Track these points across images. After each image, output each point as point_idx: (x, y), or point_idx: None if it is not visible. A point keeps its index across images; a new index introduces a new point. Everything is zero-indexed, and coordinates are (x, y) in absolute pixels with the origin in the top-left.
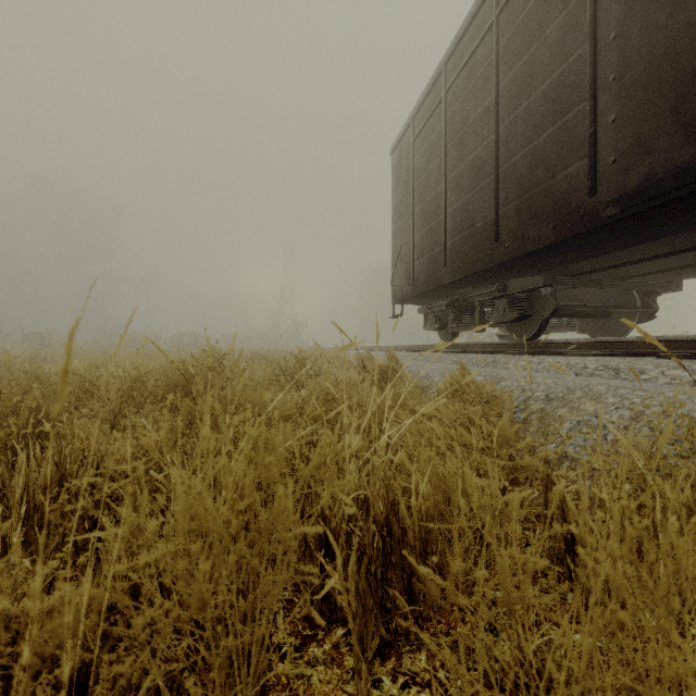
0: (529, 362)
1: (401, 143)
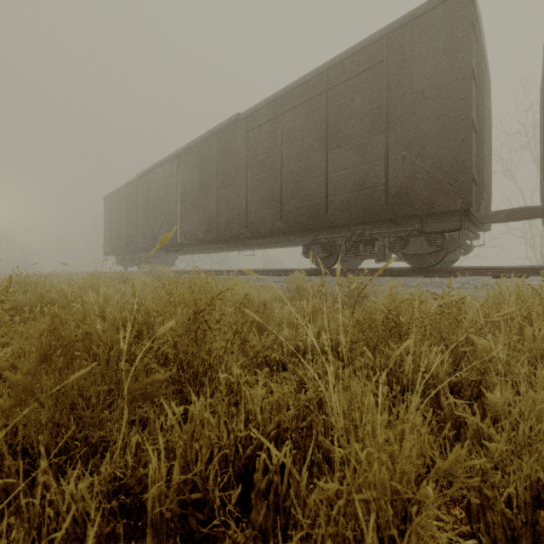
0: None
1: (107, 199)
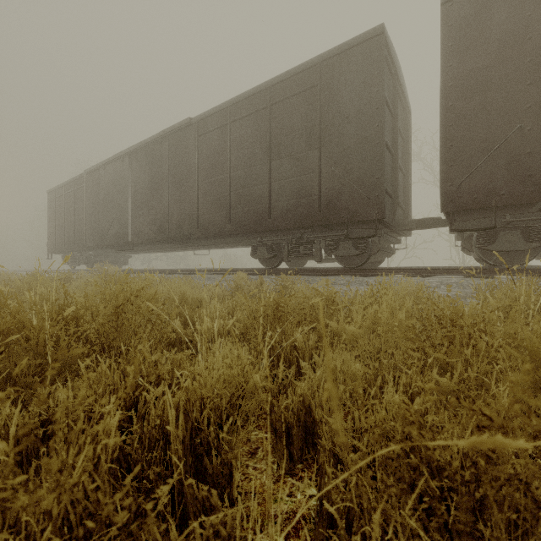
0: None
1: (52, 193)
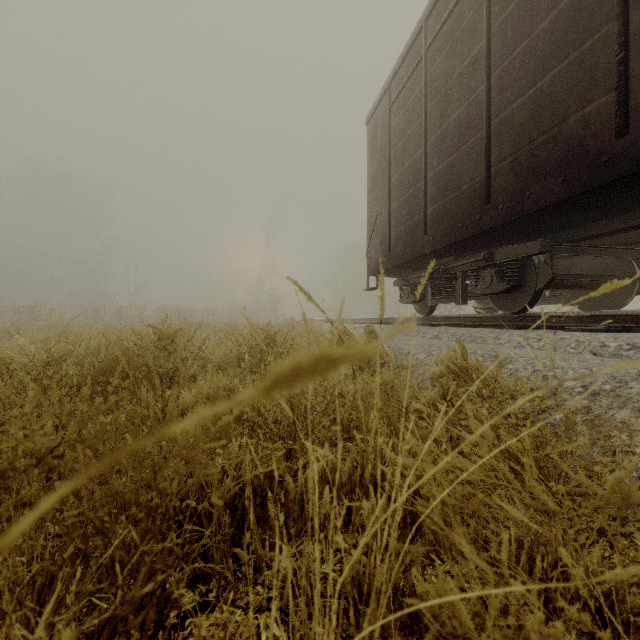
0: (525, 338)
1: (377, 111)
